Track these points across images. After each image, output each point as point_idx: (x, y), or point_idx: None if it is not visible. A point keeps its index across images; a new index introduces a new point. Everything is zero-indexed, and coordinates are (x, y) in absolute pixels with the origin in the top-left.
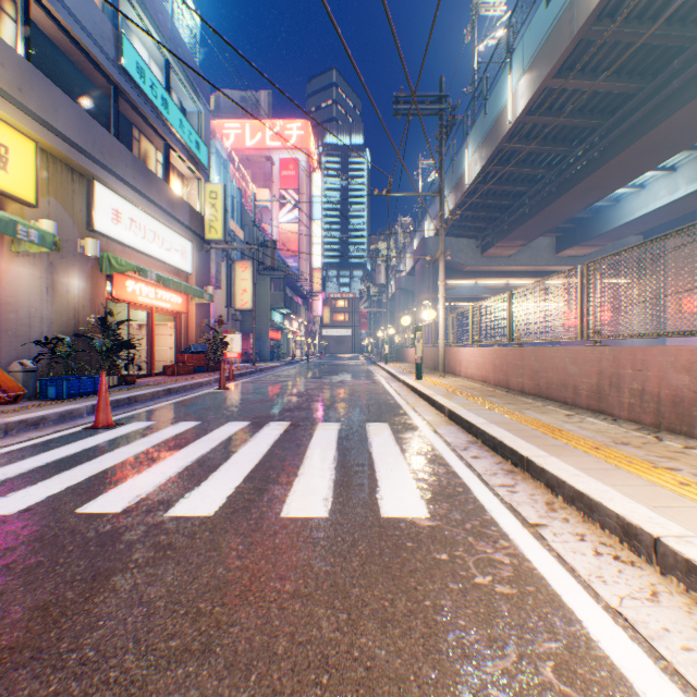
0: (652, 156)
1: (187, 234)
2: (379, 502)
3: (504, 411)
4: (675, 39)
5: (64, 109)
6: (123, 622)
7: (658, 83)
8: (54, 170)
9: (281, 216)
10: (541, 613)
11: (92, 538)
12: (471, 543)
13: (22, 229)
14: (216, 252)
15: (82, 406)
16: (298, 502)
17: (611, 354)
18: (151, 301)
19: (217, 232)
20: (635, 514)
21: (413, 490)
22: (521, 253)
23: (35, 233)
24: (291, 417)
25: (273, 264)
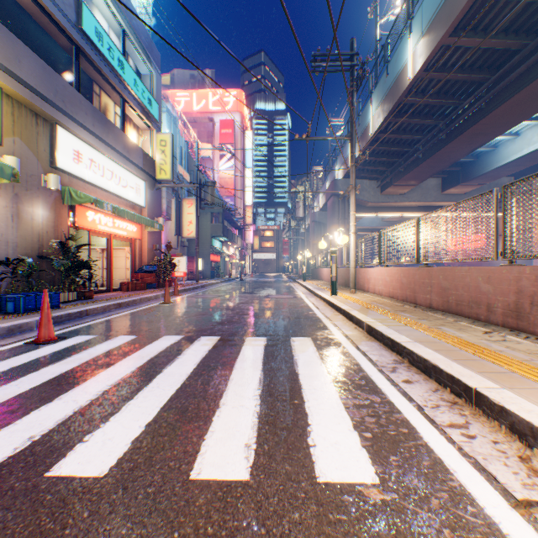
0: (533, 104)
1: (141, 174)
2: (312, 453)
3: (422, 327)
4: None
5: (27, 61)
6: None
7: None
8: (19, 114)
9: (221, 164)
10: None
11: None
12: None
13: None
14: (167, 191)
15: (31, 321)
16: (215, 452)
17: (533, 273)
18: (109, 229)
19: (166, 173)
20: None
21: (350, 432)
22: (413, 191)
23: None
24: (221, 331)
25: (213, 200)
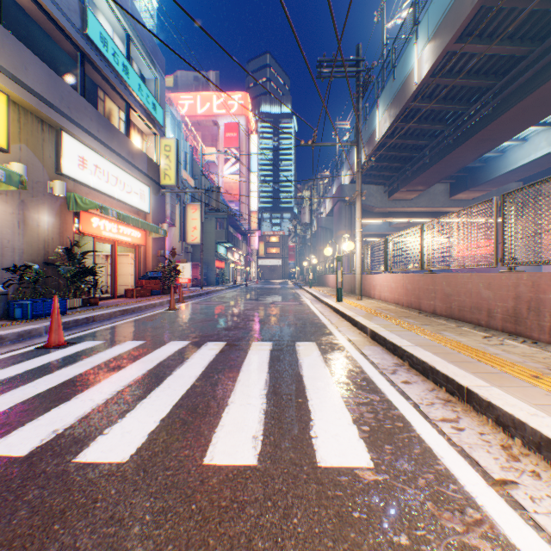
0: (539, 111)
1: (145, 180)
2: (314, 443)
3: (424, 332)
4: None
5: (34, 68)
6: None
7: (547, 45)
8: (25, 121)
9: (225, 169)
10: None
11: None
12: (432, 515)
13: None
14: (171, 196)
15: (40, 326)
16: (225, 442)
17: (530, 279)
18: (114, 235)
19: (170, 179)
20: None
21: (349, 426)
22: (421, 197)
23: (1, 172)
24: (227, 337)
25: (218, 206)
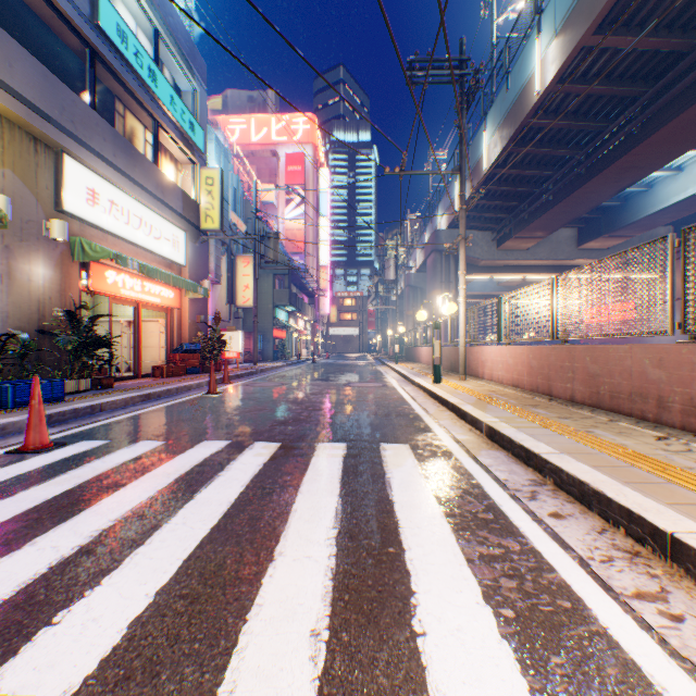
0: None
1: (180, 222)
2: (421, 650)
3: (566, 430)
4: None
5: (22, 65)
6: None
7: None
8: (11, 137)
9: (287, 212)
10: None
11: None
12: None
13: None
14: (215, 245)
15: (20, 419)
16: (261, 647)
17: None
18: (137, 294)
19: (213, 221)
20: None
21: (479, 607)
22: (540, 246)
23: None
24: (283, 434)
25: (276, 257)
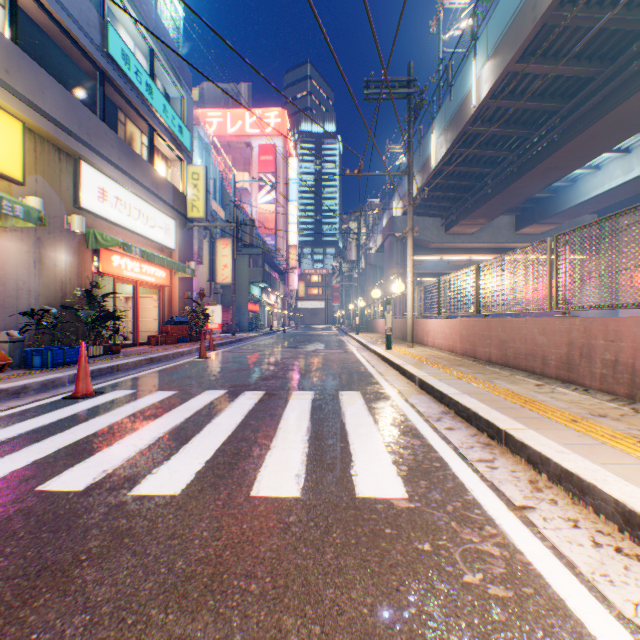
0: (610, 137)
1: (171, 213)
2: (354, 479)
3: (474, 380)
4: (635, 24)
5: (51, 91)
6: (59, 636)
7: (617, 66)
8: (42, 150)
9: (260, 197)
10: (546, 626)
11: (46, 522)
12: (454, 530)
13: (7, 204)
14: (198, 230)
15: (64, 375)
16: (270, 479)
17: (582, 325)
18: (136, 275)
19: (199, 211)
20: (636, 500)
21: (388, 465)
22: (482, 230)
23: (20, 208)
24: (266, 386)
25: (252, 241)
